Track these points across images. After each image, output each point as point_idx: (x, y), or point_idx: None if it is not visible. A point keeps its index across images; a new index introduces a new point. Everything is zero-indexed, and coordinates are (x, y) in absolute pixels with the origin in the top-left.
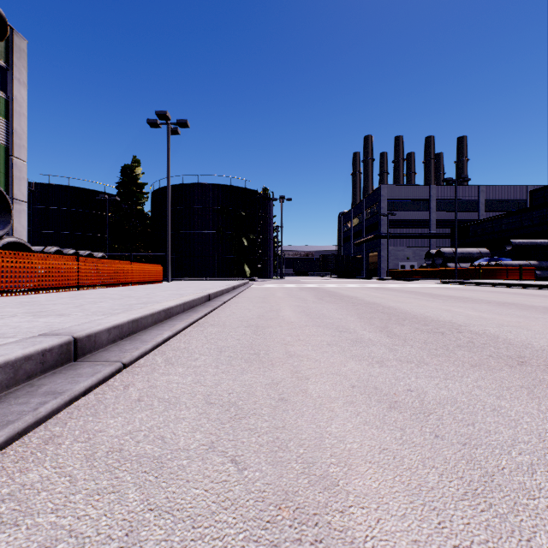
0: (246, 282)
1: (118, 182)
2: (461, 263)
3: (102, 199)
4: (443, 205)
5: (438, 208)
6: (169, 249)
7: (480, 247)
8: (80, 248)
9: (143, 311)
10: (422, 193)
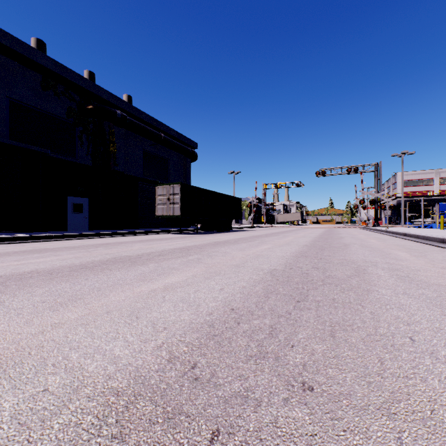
0: None
1: None
2: None
3: None
4: None
5: None
6: None
7: None
8: None
9: None
10: None
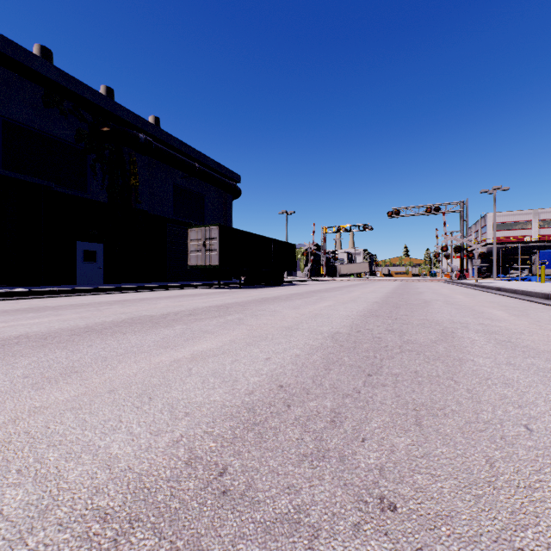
0: None
1: None
2: None
3: None
4: None
5: None
6: None
7: None
8: None
9: None
10: None
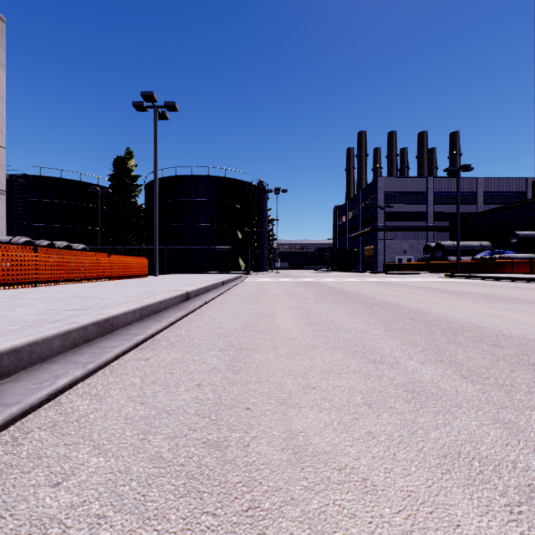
0: (239, 276)
1: (111, 174)
2: (462, 256)
3: (94, 192)
4: (441, 197)
5: (436, 200)
6: (156, 241)
7: (480, 240)
8: (73, 241)
9: (47, 328)
10: (419, 186)
